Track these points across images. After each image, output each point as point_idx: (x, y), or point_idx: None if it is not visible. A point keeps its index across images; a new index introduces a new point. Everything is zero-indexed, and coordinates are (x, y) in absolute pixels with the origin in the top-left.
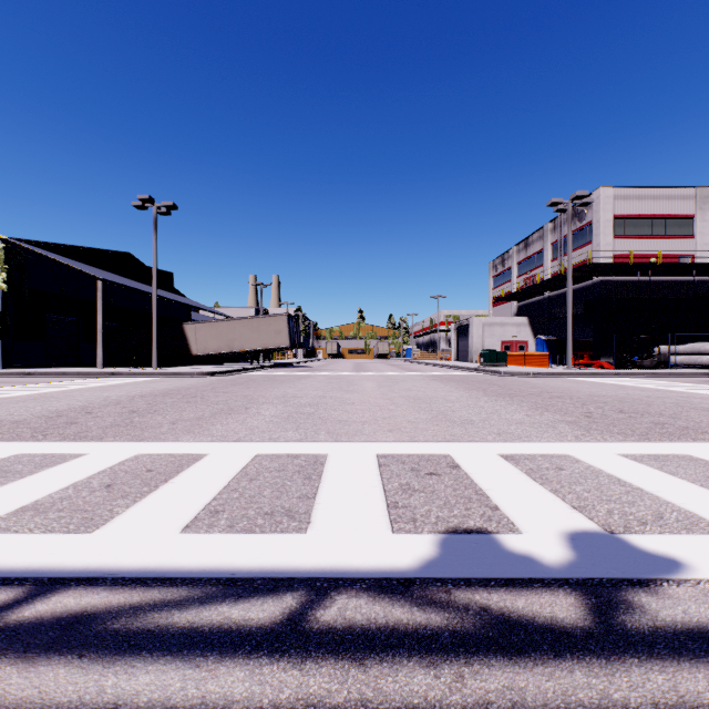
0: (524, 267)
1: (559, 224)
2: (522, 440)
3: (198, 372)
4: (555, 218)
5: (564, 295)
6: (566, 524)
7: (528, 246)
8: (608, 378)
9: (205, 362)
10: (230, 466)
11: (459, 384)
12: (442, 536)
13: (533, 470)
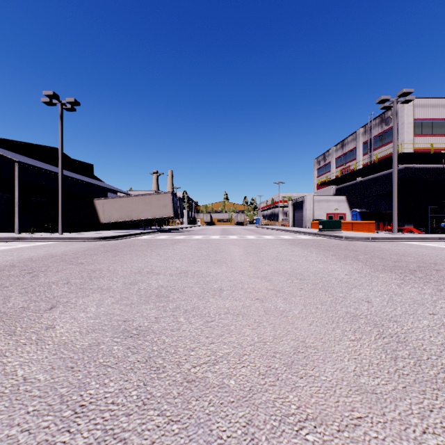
0: (341, 161)
1: (369, 128)
2: None
3: (91, 237)
4: (366, 124)
5: (373, 179)
6: None
7: (344, 146)
8: (439, 242)
9: (117, 228)
10: None
11: (321, 251)
12: None
13: None
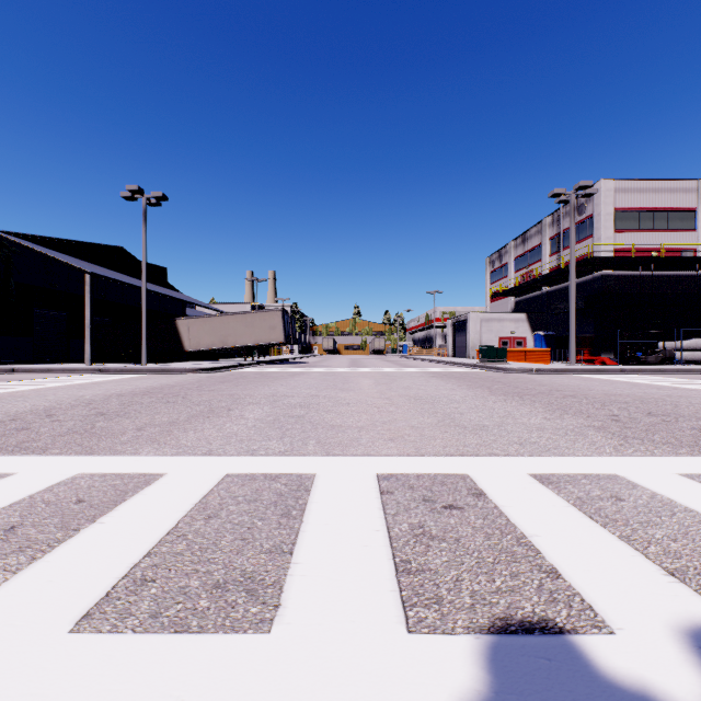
0: (522, 262)
1: (558, 218)
2: (552, 453)
3: (188, 369)
4: (554, 212)
5: (563, 290)
6: (675, 610)
7: (526, 241)
8: (615, 375)
9: (200, 358)
10: (188, 494)
11: (460, 382)
12: (488, 640)
13: (583, 500)
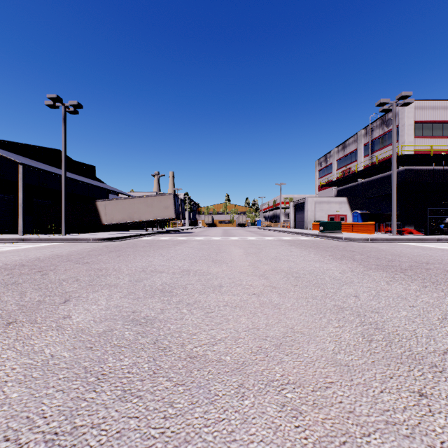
0: (342, 162)
1: (370, 130)
2: None
3: (94, 238)
4: (367, 126)
5: (374, 181)
6: None
7: (346, 147)
8: (436, 243)
9: (118, 229)
10: None
11: (319, 251)
12: None
13: None
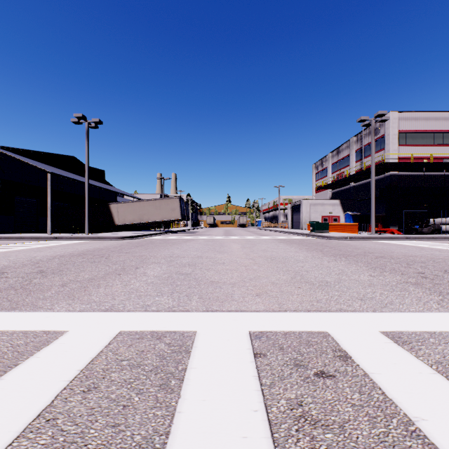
0: (336, 167)
1: (361, 137)
2: (390, 308)
3: (115, 237)
4: (358, 134)
5: (364, 184)
6: None
7: (339, 153)
8: (403, 241)
9: (126, 229)
10: (77, 357)
11: (300, 246)
12: None
13: (444, 365)
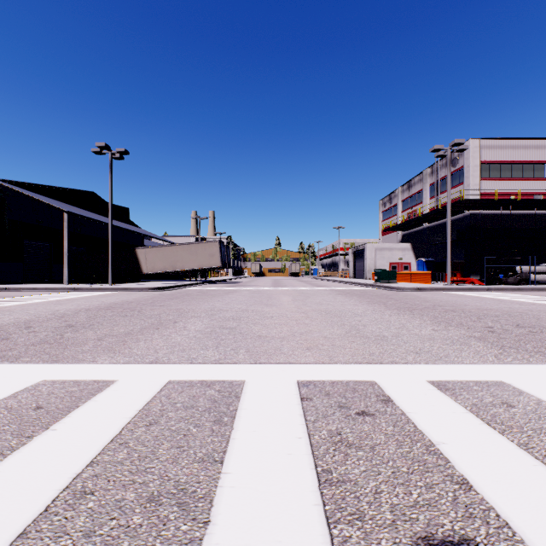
0: (407, 204)
1: (436, 169)
2: (444, 361)
3: (145, 288)
4: (433, 165)
5: (440, 225)
6: None
7: (411, 187)
8: (483, 292)
9: (155, 279)
10: (133, 401)
11: (361, 298)
12: None
13: (478, 406)
